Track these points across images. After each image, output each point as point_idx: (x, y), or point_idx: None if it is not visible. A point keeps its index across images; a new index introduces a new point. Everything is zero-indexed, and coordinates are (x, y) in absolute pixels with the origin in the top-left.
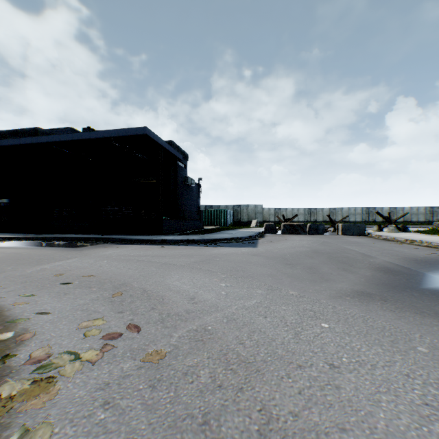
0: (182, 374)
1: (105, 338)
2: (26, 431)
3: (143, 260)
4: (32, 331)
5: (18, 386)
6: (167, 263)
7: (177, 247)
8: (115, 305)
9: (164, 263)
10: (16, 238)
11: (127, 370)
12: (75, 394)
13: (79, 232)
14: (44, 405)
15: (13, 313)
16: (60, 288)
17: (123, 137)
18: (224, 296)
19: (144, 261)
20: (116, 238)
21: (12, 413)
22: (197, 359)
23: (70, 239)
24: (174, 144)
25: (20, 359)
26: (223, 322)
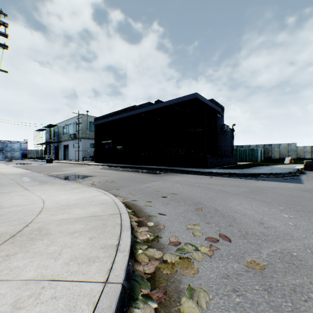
0: (290, 290)
1: (208, 240)
2: (192, 289)
3: (202, 186)
4: (161, 224)
5: (173, 257)
6: (222, 190)
7: (222, 178)
8: (201, 217)
9: (219, 190)
10: (126, 167)
11: (237, 269)
12: (208, 274)
13: (155, 164)
14: (194, 276)
15: (146, 211)
16: (162, 199)
17: (181, 102)
18: (293, 227)
19: (203, 187)
20: (177, 169)
21: (177, 273)
22: (298, 280)
23: (151, 169)
24: (214, 101)
25: (165, 240)
26: (307, 251)
